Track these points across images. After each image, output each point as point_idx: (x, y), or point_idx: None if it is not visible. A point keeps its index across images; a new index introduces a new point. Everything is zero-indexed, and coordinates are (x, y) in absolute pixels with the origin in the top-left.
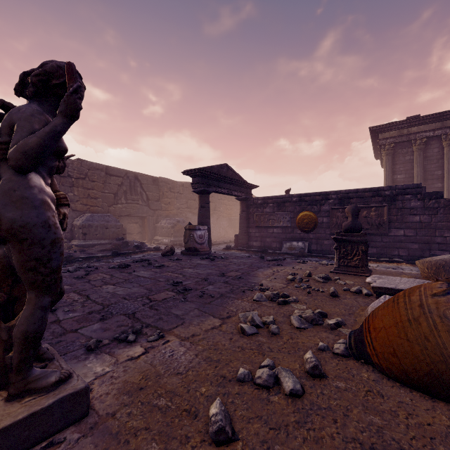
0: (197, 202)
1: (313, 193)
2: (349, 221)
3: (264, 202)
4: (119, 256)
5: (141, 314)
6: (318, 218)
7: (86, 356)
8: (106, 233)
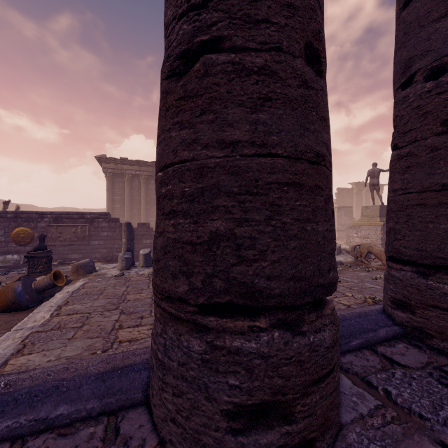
0: None
1: (30, 212)
2: (38, 244)
3: None
4: None
5: None
6: (35, 233)
7: None
8: None
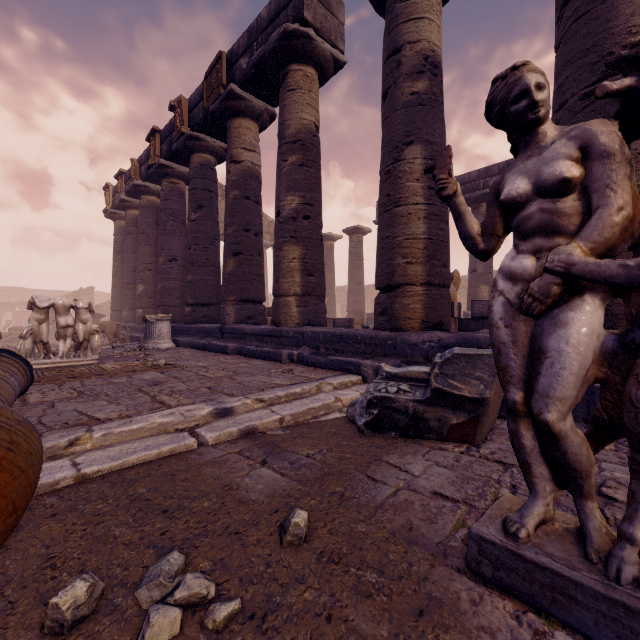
0: None
1: None
2: None
3: None
4: None
5: None
6: None
7: None
8: None
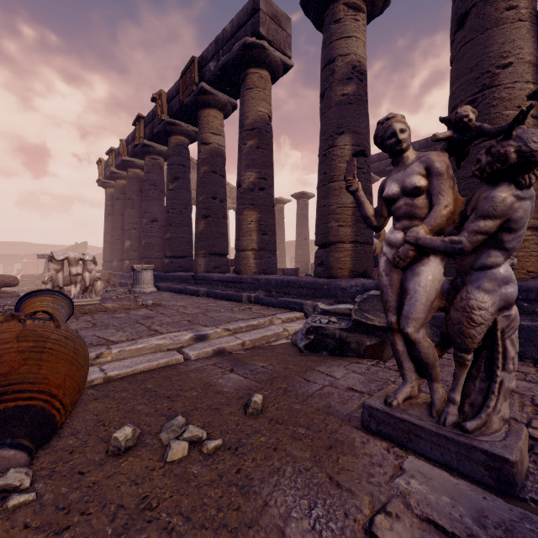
0: None
1: None
2: None
3: None
4: None
5: None
6: None
7: (494, 534)
8: None
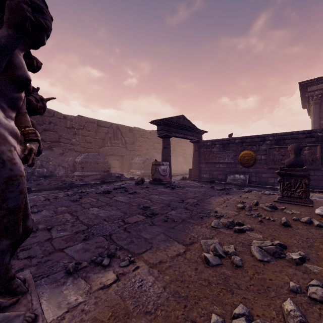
0: (160, 144)
1: (252, 136)
2: (292, 157)
3: (212, 143)
4: (105, 184)
5: (116, 236)
6: (257, 156)
7: (64, 279)
8: (97, 167)
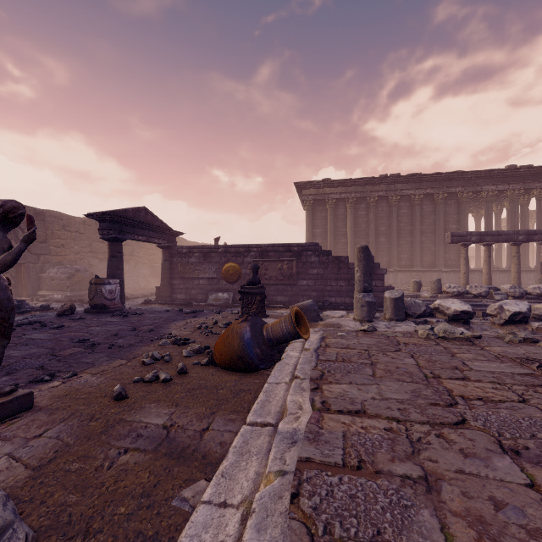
0: (106, 244)
1: (237, 245)
2: (251, 276)
3: (189, 251)
4: None
5: (50, 366)
6: (242, 269)
7: None
8: None
